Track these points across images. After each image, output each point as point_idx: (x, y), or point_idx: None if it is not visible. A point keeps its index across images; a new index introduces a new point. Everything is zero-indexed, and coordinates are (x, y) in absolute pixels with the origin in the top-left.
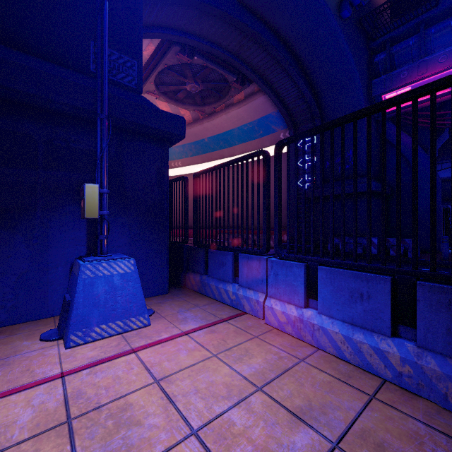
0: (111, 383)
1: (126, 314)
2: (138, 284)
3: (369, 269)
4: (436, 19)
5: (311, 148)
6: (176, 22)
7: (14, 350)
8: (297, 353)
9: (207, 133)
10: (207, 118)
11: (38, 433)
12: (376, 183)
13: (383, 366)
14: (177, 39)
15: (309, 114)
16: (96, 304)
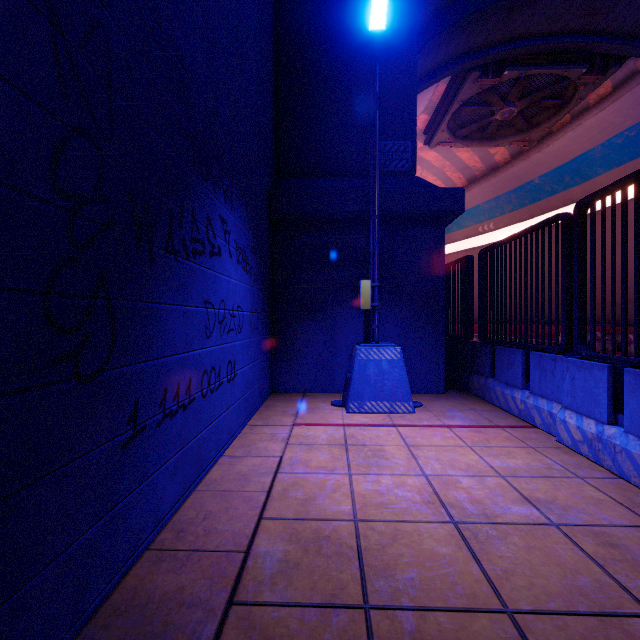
0: (374, 437)
1: (392, 397)
2: (403, 371)
3: None
4: None
5: (622, 206)
6: (471, 44)
7: (316, 406)
8: (579, 471)
9: (537, 169)
10: (536, 146)
11: (330, 444)
12: None
13: None
14: (475, 64)
15: None
16: (368, 382)
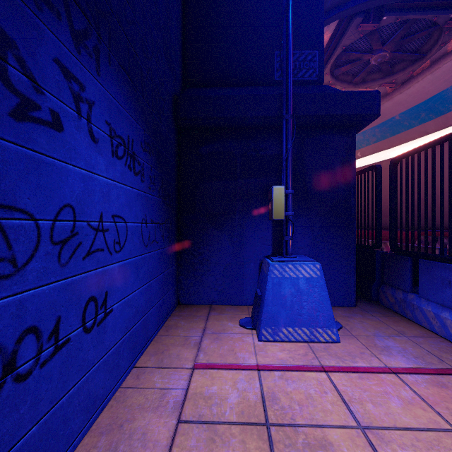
0: (303, 400)
1: (312, 323)
2: (324, 291)
3: None
4: None
5: None
6: None
7: (223, 328)
8: None
9: (398, 108)
10: (398, 89)
11: (243, 422)
12: None
13: None
14: (359, 9)
15: None
16: (283, 304)
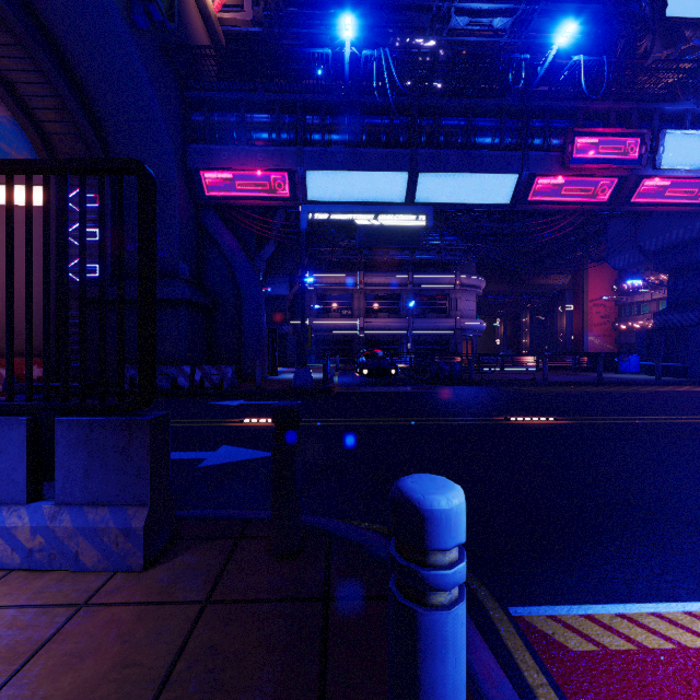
0: None
1: None
2: None
3: (5, 410)
4: (256, 107)
5: None
6: None
7: None
8: None
9: None
10: None
11: None
12: (190, 289)
13: (10, 552)
14: None
15: (87, 153)
16: None
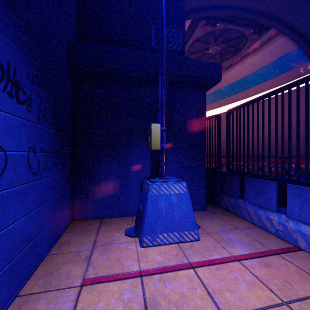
0: (179, 300)
1: (181, 227)
2: (189, 203)
3: None
4: None
5: None
6: (203, 1)
7: (111, 239)
8: None
9: (224, 83)
10: (224, 71)
11: None
12: None
13: None
14: (204, 15)
15: None
16: (159, 216)
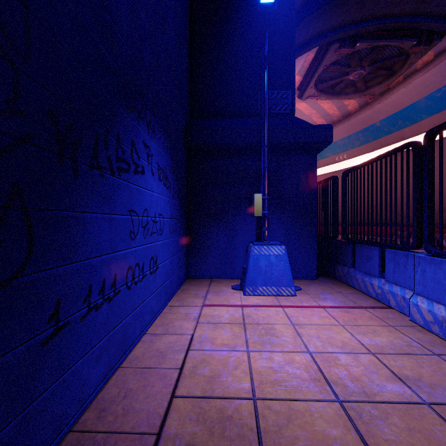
0: (265, 316)
1: (279, 283)
2: (287, 264)
3: None
4: None
5: None
6: (333, 23)
7: (220, 290)
8: (434, 349)
9: (378, 116)
10: (377, 99)
11: (231, 323)
12: None
13: None
14: (335, 38)
15: None
16: (260, 272)
